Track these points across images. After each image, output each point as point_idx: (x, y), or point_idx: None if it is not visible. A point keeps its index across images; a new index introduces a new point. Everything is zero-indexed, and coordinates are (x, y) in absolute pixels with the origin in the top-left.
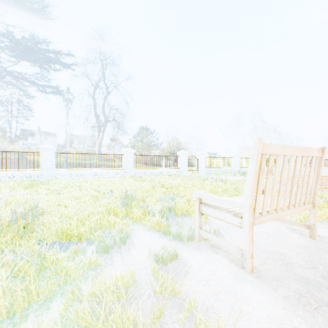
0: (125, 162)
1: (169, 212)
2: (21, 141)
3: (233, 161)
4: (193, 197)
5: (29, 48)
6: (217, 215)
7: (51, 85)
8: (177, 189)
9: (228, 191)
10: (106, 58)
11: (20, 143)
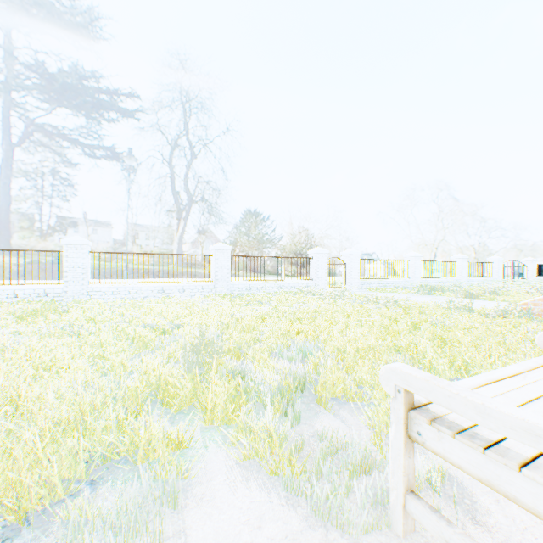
0: (216, 268)
1: (300, 391)
2: (52, 235)
3: (410, 267)
4: (384, 383)
5: (64, 82)
6: (495, 477)
7: (99, 142)
8: (311, 325)
9: (419, 330)
10: (188, 96)
11: (51, 237)
